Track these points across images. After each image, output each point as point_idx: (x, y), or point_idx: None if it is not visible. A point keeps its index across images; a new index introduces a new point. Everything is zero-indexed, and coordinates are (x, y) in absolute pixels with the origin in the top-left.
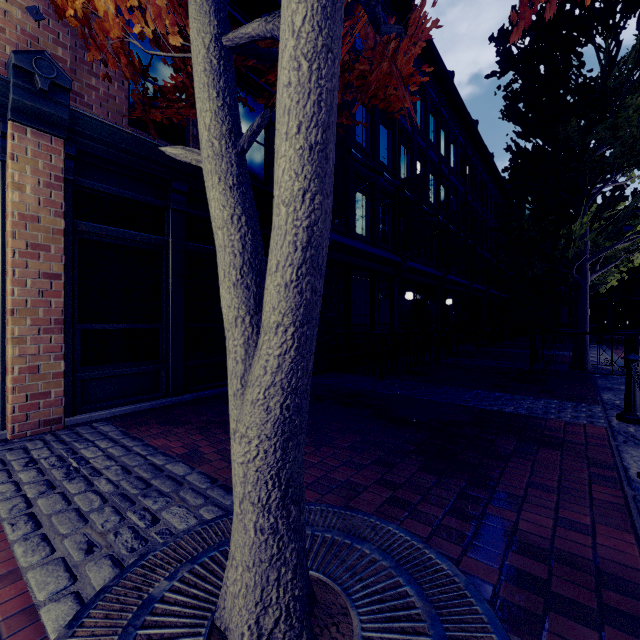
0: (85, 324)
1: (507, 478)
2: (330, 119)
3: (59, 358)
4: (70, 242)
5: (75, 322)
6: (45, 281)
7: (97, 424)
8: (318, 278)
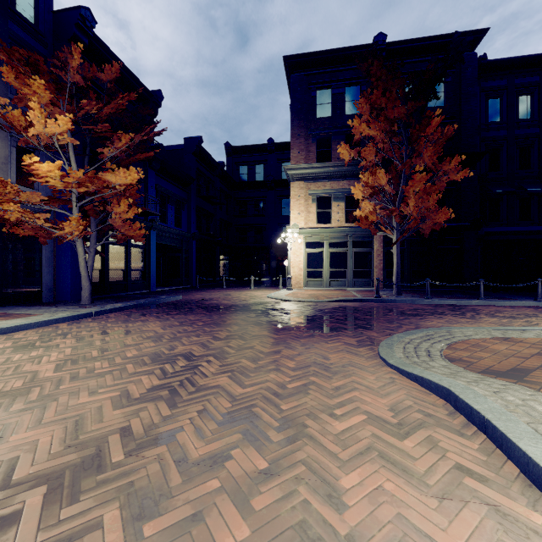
0: (386, 269)
1: (452, 297)
2: (398, 253)
3: (382, 276)
4: (384, 253)
5: (385, 269)
6: (380, 261)
7: (388, 290)
8: (398, 264)
